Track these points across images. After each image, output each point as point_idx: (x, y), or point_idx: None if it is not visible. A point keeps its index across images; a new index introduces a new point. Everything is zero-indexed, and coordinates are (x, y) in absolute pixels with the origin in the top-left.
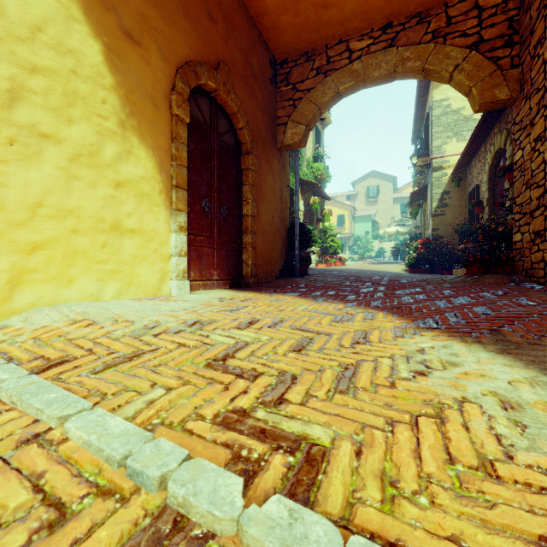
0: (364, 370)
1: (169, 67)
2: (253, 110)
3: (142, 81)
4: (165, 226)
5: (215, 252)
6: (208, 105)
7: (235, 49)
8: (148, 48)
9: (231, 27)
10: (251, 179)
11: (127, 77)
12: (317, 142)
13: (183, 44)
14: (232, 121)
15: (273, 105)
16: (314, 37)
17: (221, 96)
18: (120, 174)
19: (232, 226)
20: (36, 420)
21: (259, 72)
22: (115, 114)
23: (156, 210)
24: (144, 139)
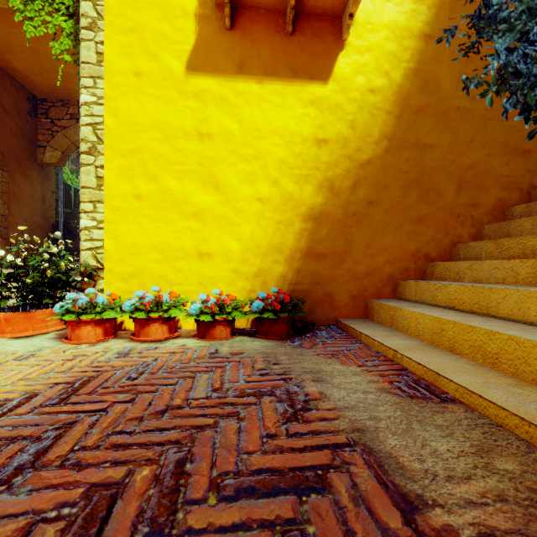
0: None
1: None
2: (5, 137)
3: None
4: None
5: None
6: None
7: None
8: None
9: None
10: (1, 188)
11: None
12: None
13: None
14: None
15: (32, 131)
16: (65, 93)
17: None
18: None
19: None
20: None
21: (13, 107)
22: None
23: None
24: None
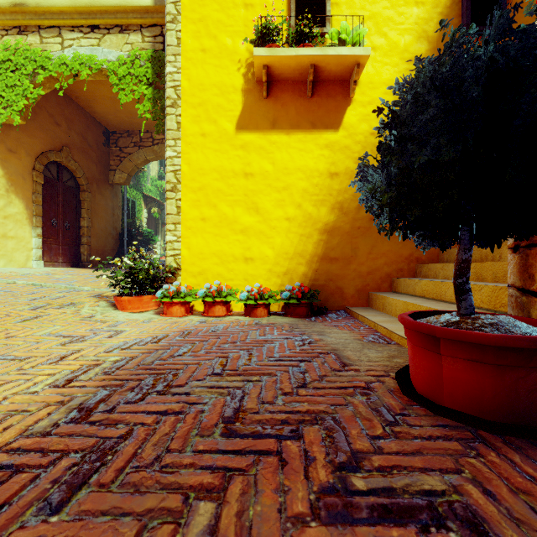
0: (102, 280)
1: (32, 158)
2: (89, 165)
3: (17, 169)
4: (29, 234)
5: (61, 247)
6: (55, 168)
7: (75, 135)
8: (20, 153)
9: (71, 124)
10: (87, 206)
11: (10, 169)
12: (162, 164)
13: (40, 144)
14: (73, 173)
15: (106, 158)
16: (131, 126)
17: (65, 163)
18: (6, 213)
19: (73, 233)
20: (7, 283)
21: (94, 142)
22: (4, 187)
23: (25, 227)
24: (18, 195)
